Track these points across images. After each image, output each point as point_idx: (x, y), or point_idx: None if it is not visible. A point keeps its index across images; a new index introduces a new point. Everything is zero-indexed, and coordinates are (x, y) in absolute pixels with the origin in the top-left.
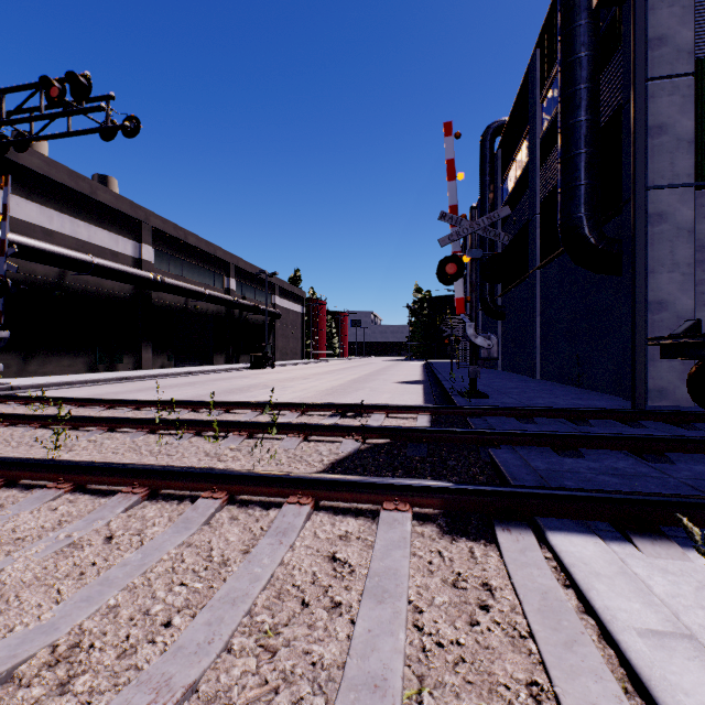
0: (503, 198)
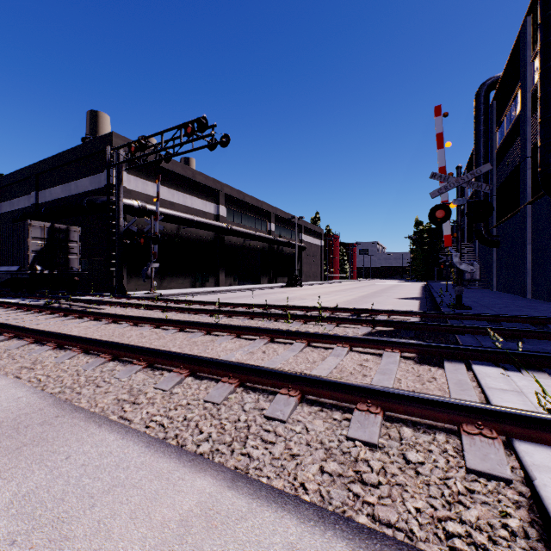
0: (498, 143)
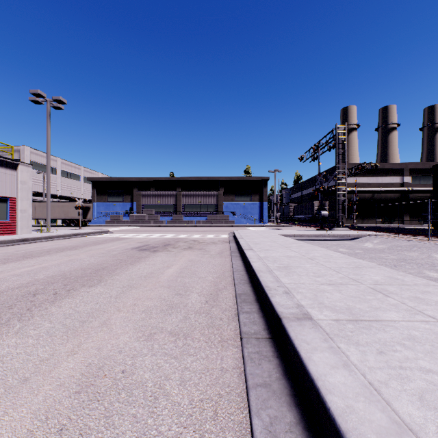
0: None
